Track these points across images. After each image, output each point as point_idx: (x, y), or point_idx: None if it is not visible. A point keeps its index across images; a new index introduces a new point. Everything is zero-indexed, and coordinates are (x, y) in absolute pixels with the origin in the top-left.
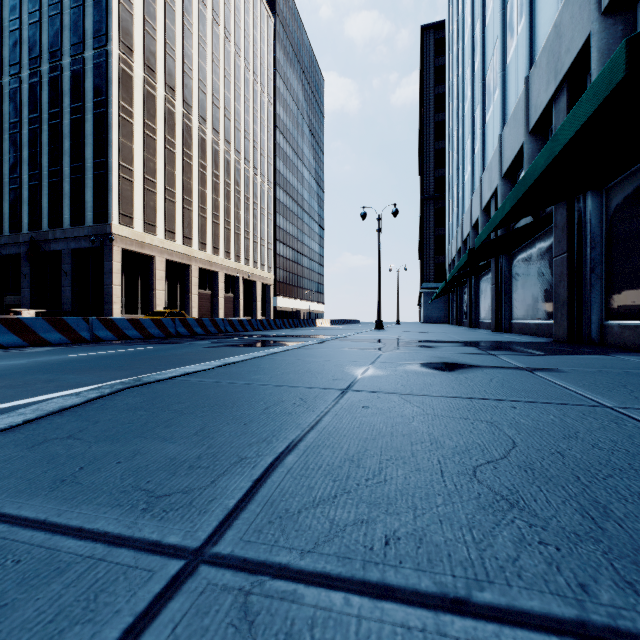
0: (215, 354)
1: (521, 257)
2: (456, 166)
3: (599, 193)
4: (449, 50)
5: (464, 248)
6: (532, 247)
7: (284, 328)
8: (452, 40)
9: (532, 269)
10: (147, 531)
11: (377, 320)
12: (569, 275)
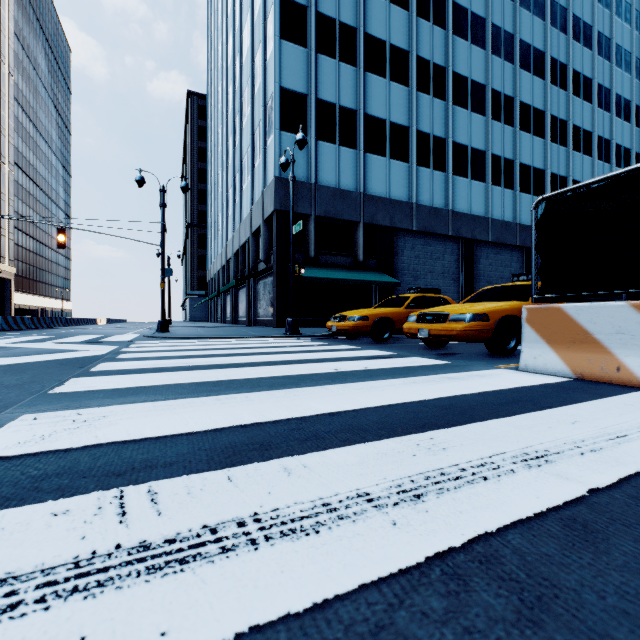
0: (125, 330)
1: (241, 291)
2: (214, 220)
3: (256, 279)
4: (209, 130)
5: (219, 275)
6: (244, 288)
7: (79, 325)
8: (211, 130)
9: (244, 297)
10: (193, 330)
11: (168, 319)
12: (249, 304)
